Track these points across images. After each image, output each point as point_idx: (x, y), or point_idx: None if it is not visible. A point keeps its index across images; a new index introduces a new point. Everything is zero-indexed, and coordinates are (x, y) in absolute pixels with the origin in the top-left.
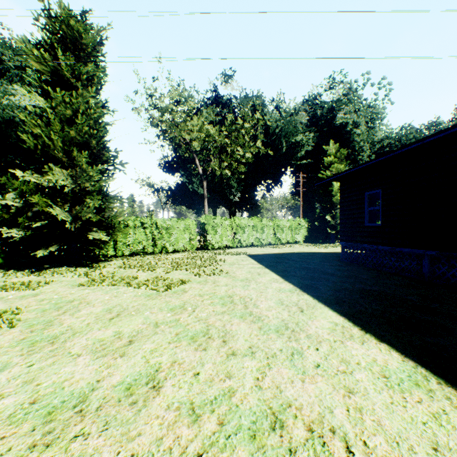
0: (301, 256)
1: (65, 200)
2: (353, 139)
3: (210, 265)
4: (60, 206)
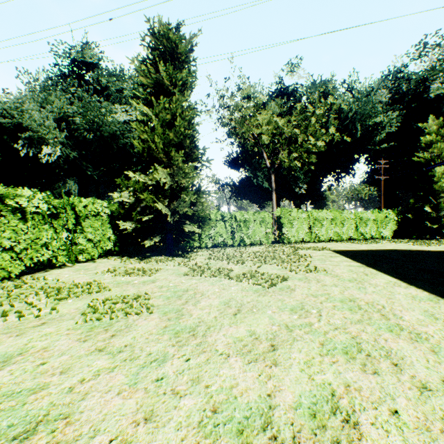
0: (403, 255)
1: (164, 196)
2: None
3: (298, 261)
4: (161, 202)
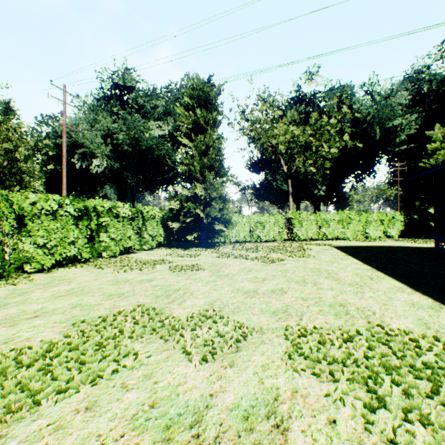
0: (389, 249)
1: (200, 204)
2: None
3: (298, 252)
4: (198, 208)
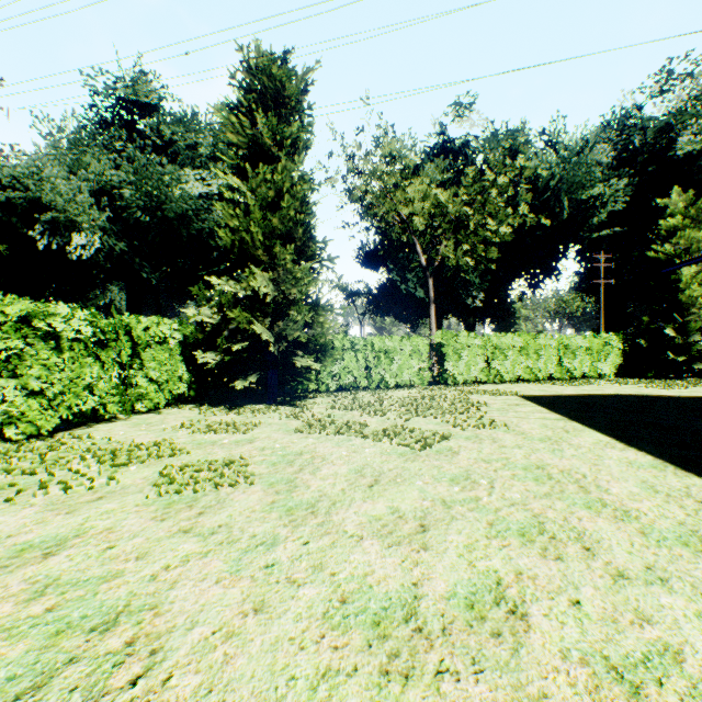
0: (628, 402)
1: (264, 313)
2: None
3: (467, 412)
4: (260, 322)
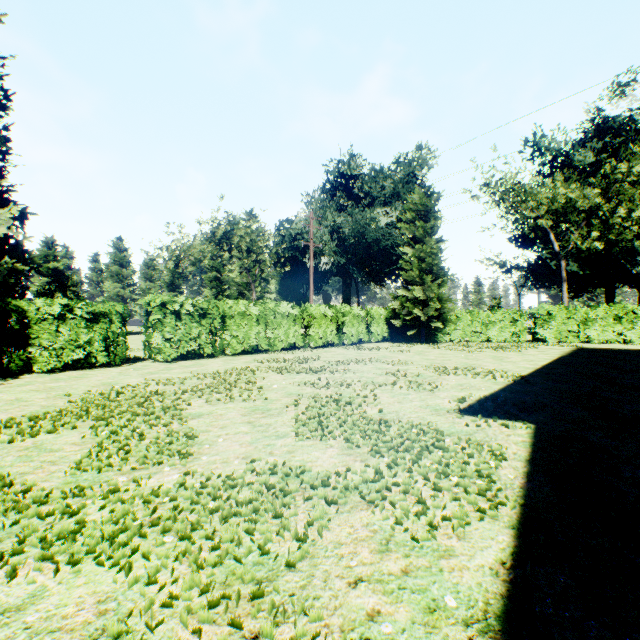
0: None
1: (419, 304)
2: None
3: (515, 349)
4: (417, 308)
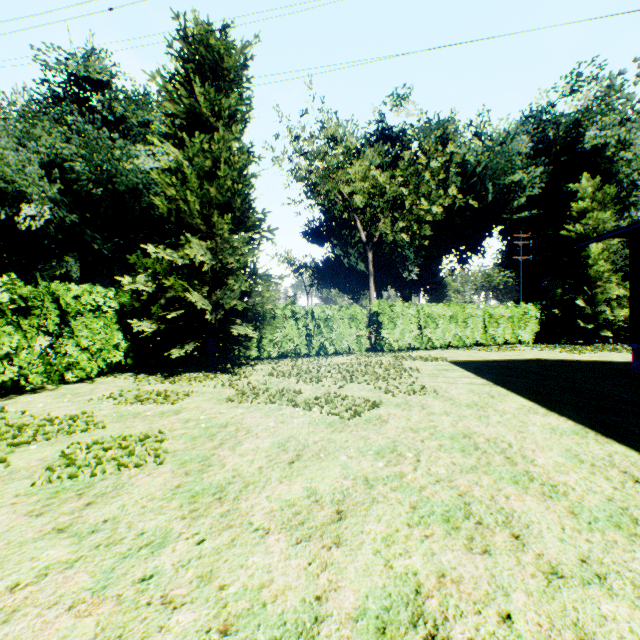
0: (546, 367)
1: (202, 282)
2: (617, 170)
3: (400, 377)
4: (197, 291)
